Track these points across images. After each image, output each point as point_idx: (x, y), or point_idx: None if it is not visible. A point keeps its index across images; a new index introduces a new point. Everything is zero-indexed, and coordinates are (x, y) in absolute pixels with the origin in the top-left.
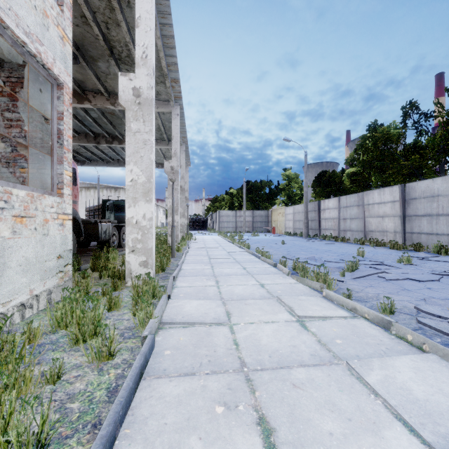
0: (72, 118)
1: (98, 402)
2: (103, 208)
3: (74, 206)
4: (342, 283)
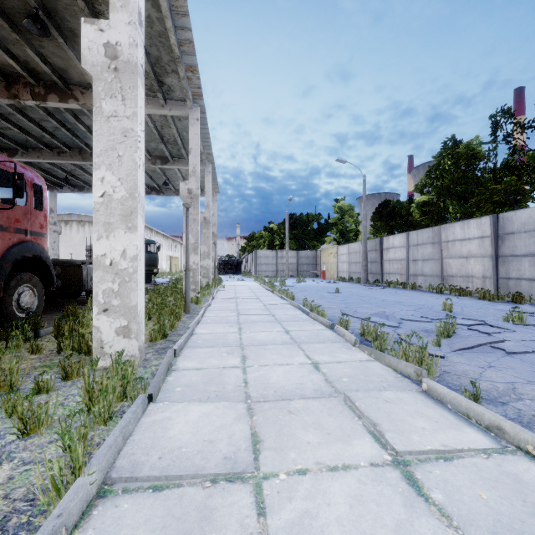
0: (58, 125)
1: None
2: None
3: (39, 240)
4: (443, 361)
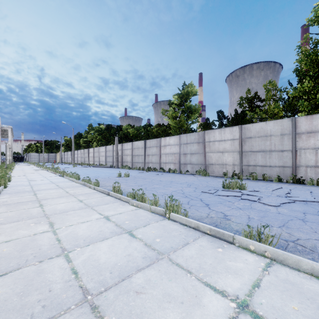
0: None
1: None
2: None
3: None
4: None
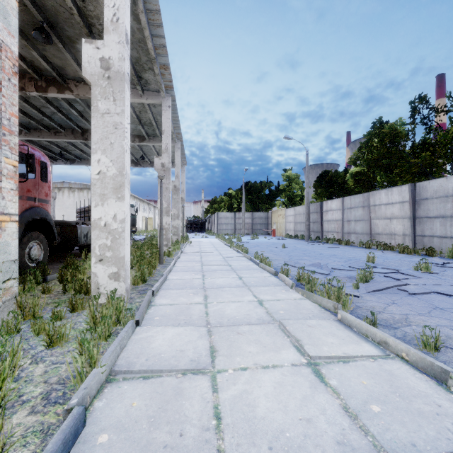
0: (55, 111)
1: None
2: None
3: (45, 206)
4: (358, 299)
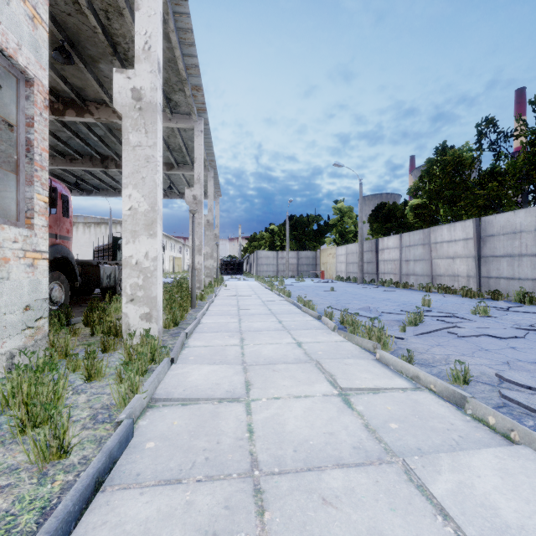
0: (72, 135)
1: (19, 534)
2: (114, 248)
3: (66, 243)
4: (402, 341)
